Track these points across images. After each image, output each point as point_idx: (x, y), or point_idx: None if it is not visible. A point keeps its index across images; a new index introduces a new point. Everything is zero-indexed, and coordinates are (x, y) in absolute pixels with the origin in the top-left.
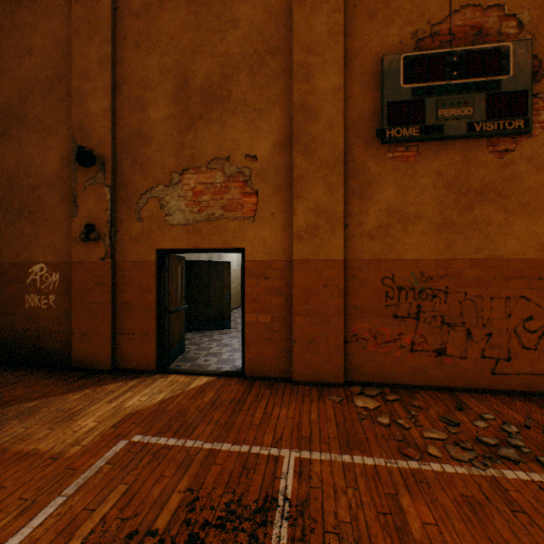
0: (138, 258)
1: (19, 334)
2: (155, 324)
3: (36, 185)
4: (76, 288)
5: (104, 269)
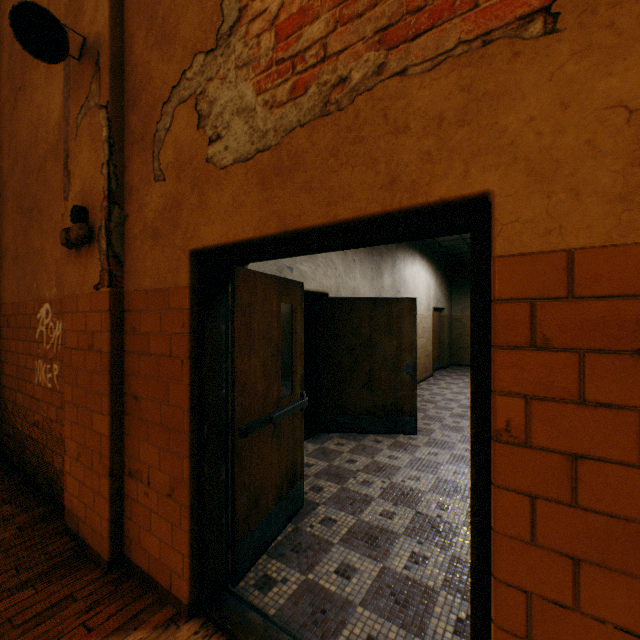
0: (156, 282)
1: (31, 429)
2: (188, 470)
3: (42, 158)
4: (68, 354)
5: (99, 312)
